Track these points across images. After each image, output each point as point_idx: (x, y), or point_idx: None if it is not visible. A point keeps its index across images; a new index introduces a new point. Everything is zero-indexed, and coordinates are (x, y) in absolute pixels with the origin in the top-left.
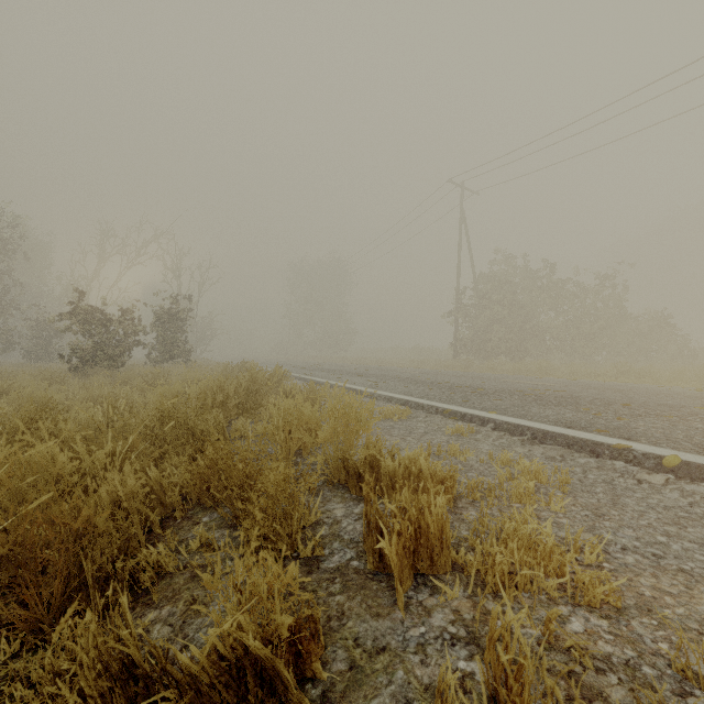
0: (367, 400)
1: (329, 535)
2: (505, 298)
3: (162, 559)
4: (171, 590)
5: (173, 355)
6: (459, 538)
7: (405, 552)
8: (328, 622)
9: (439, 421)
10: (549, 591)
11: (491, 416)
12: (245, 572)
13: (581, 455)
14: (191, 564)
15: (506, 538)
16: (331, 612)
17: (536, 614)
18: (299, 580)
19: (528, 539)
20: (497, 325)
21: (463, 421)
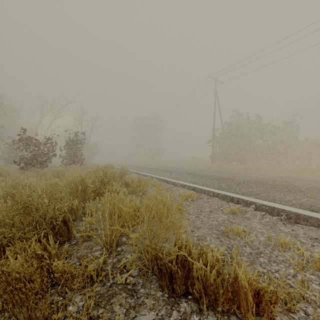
0: (171, 186)
1: None
2: (237, 133)
3: None
4: None
5: (74, 161)
6: None
7: None
8: None
9: (217, 202)
10: None
11: (251, 199)
12: None
13: None
14: None
15: None
16: None
17: None
18: None
19: None
20: (233, 146)
21: (232, 202)
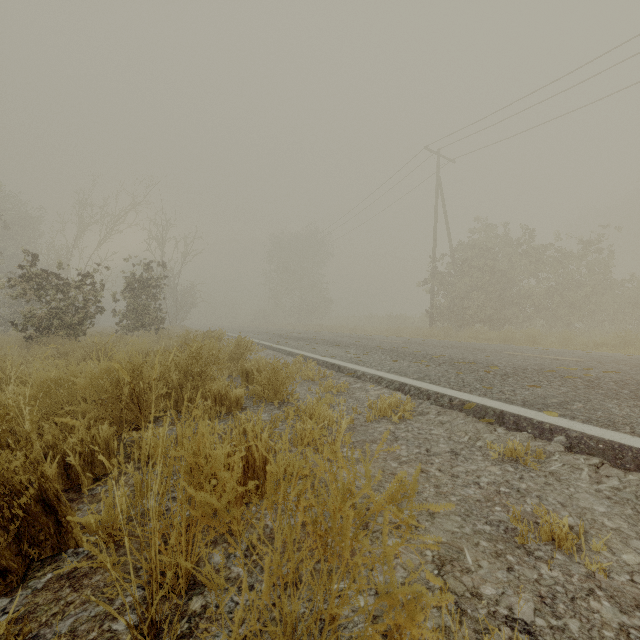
0: (349, 381)
1: None
2: (484, 265)
3: None
4: None
5: (144, 323)
6: None
7: None
8: None
9: (463, 424)
10: None
11: (552, 421)
12: None
13: None
14: None
15: None
16: None
17: None
18: None
19: None
20: (476, 292)
21: (503, 426)
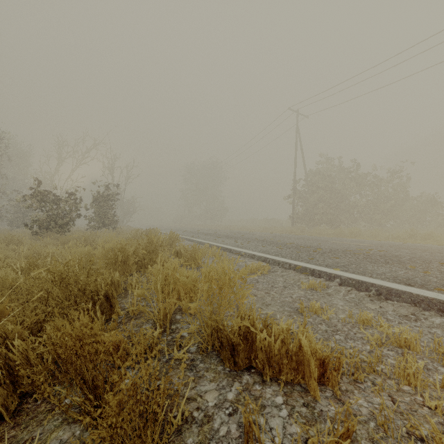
0: (236, 257)
1: None
2: (327, 186)
3: None
4: None
5: (105, 224)
6: None
7: None
8: None
9: (293, 276)
10: None
11: (336, 272)
12: None
13: (431, 314)
14: None
15: None
16: None
17: None
18: None
19: None
20: (321, 203)
21: (313, 276)
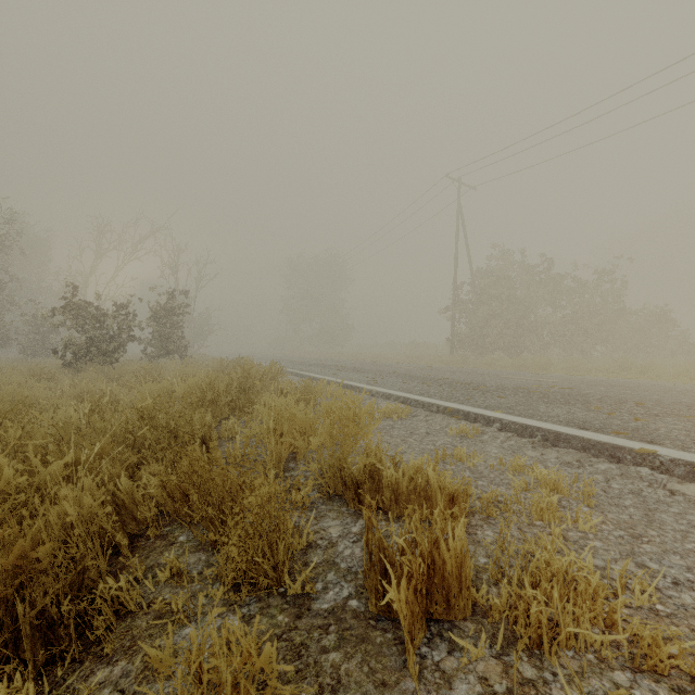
0: (365, 398)
1: (323, 562)
2: (503, 293)
3: (123, 594)
4: (129, 636)
5: (169, 351)
6: (476, 568)
7: (416, 597)
8: (319, 694)
9: (441, 421)
10: (598, 648)
11: (496, 415)
12: (221, 614)
13: (600, 460)
14: (156, 604)
15: (536, 571)
16: (324, 678)
17: (587, 684)
18: (277, 666)
19: (565, 575)
20: (495, 320)
21: (467, 421)
